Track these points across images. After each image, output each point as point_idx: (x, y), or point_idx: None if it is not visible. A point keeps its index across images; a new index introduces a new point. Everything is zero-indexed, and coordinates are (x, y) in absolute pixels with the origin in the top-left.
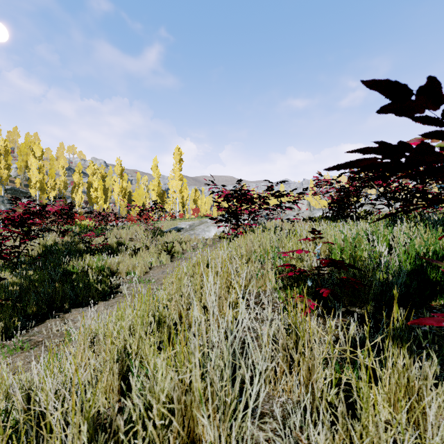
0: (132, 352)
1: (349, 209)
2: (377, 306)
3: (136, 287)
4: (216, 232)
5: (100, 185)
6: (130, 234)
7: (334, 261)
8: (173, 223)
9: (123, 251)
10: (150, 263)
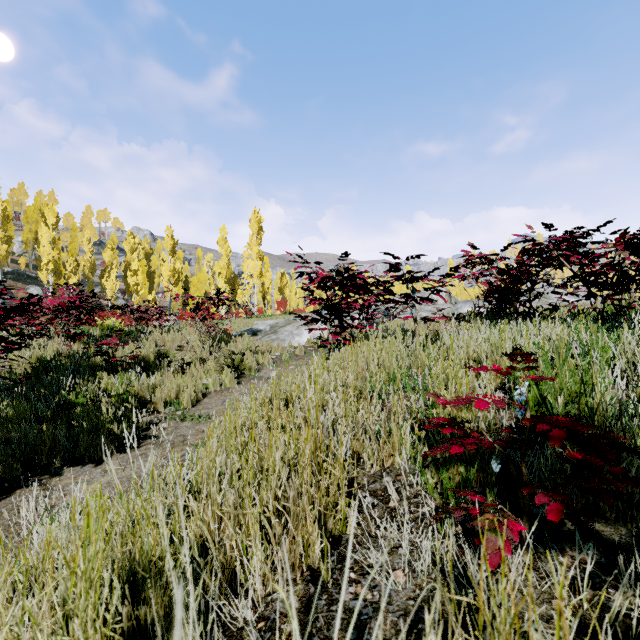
0: None
1: (520, 302)
2: None
3: (178, 428)
4: (311, 336)
5: (143, 267)
6: (178, 339)
7: (576, 435)
8: (247, 322)
9: (163, 367)
10: (205, 386)
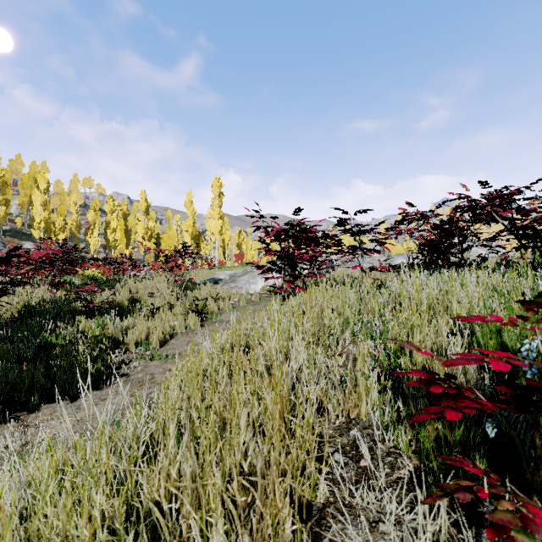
0: None
1: (452, 254)
2: None
3: (147, 367)
4: (265, 284)
5: (121, 225)
6: (150, 287)
7: None
8: (209, 272)
9: (136, 311)
10: (172, 328)
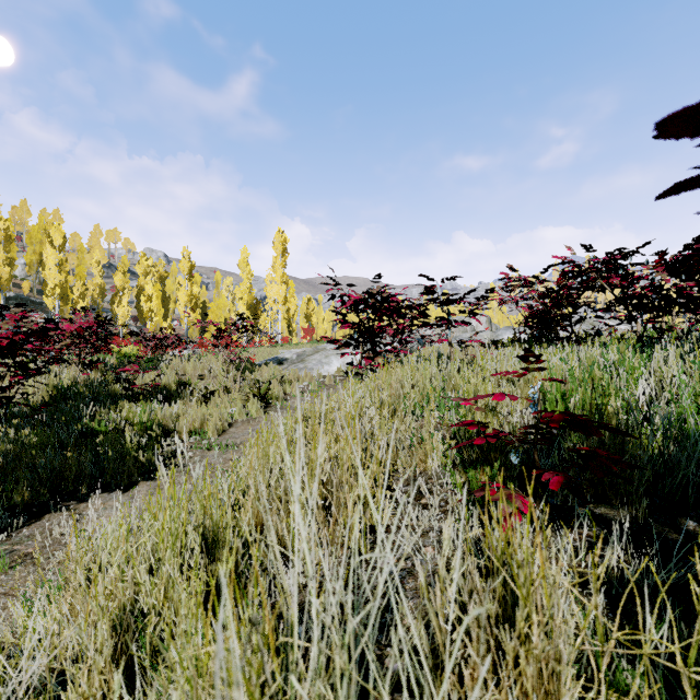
0: (152, 607)
1: (561, 327)
2: (648, 504)
3: (204, 457)
4: (341, 365)
5: (158, 291)
6: (200, 368)
7: (573, 418)
8: (271, 350)
9: (186, 396)
10: (230, 415)
